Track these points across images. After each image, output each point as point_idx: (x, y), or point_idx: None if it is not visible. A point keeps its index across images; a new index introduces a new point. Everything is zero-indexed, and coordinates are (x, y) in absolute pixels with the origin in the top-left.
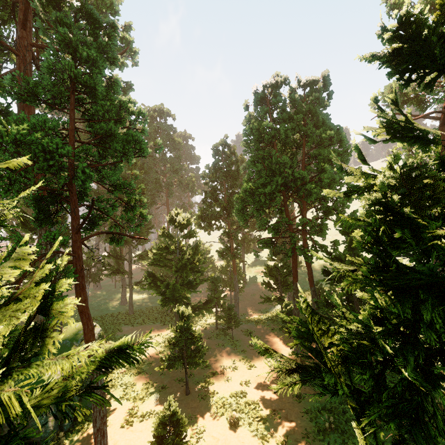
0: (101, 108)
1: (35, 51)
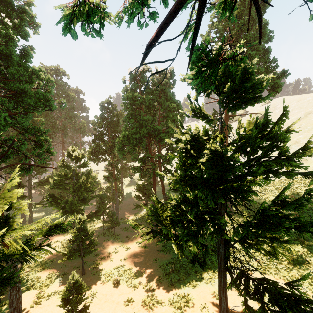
0: (16, 72)
1: None
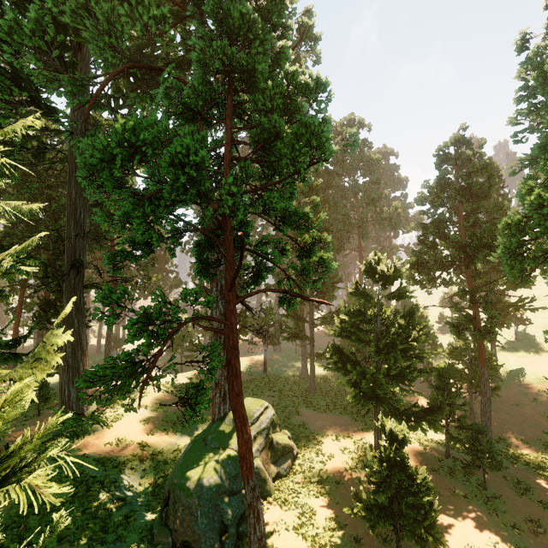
0: (261, 95)
1: None
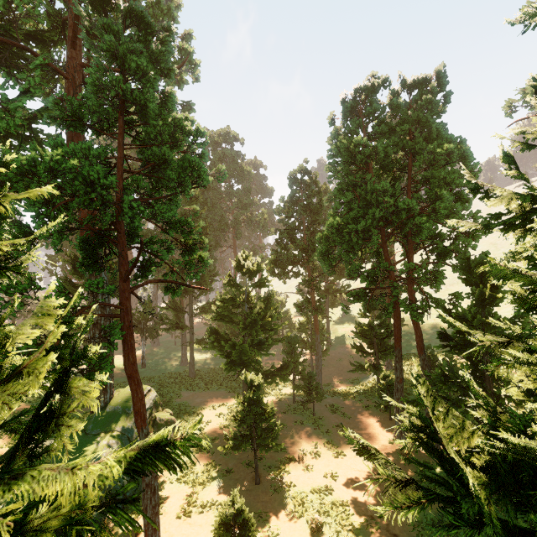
0: (153, 129)
1: (86, 74)
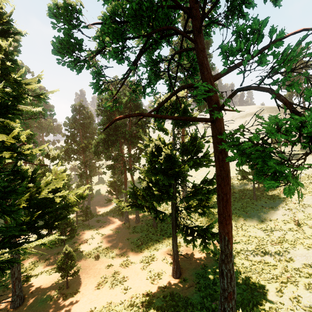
0: None
1: None
